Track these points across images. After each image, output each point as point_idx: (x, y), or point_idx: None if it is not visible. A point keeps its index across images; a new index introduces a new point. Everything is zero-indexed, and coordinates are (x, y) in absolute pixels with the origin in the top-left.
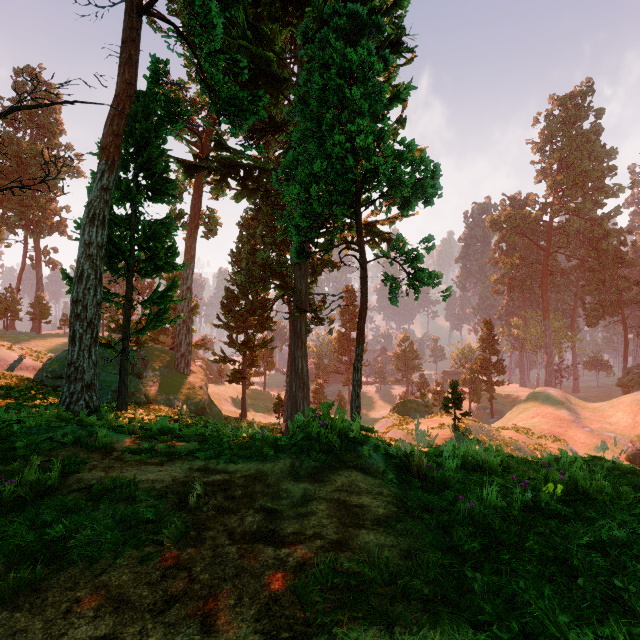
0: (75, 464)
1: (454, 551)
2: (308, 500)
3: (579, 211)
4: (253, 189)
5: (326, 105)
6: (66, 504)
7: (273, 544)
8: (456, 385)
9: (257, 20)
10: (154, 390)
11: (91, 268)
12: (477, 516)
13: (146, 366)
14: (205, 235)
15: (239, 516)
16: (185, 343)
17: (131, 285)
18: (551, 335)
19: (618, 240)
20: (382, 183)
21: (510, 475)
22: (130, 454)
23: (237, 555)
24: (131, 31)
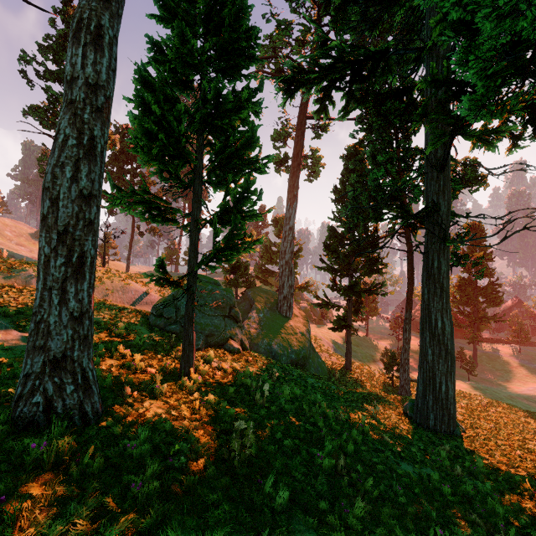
0: None
1: None
2: None
3: None
4: (362, 98)
5: None
6: None
7: None
8: None
9: None
10: (256, 332)
11: (71, 125)
12: None
13: (251, 306)
14: (308, 178)
15: None
16: (287, 285)
17: (198, 198)
18: None
19: None
20: None
21: None
22: None
23: None
24: None
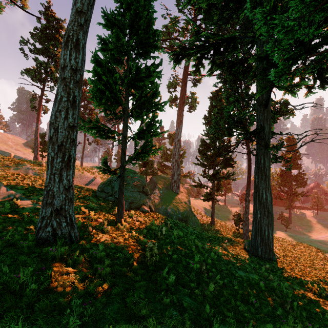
0: None
1: None
2: None
3: None
4: (220, 64)
5: None
6: None
7: None
8: None
9: None
10: (158, 202)
11: (64, 90)
12: None
13: (155, 186)
14: (189, 110)
15: None
16: (176, 174)
17: (126, 124)
18: None
19: None
20: None
21: None
22: None
23: None
24: None
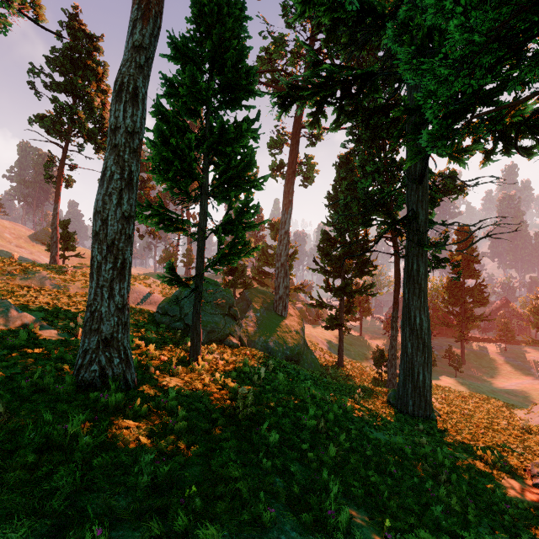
0: None
1: None
2: None
3: None
4: (352, 112)
5: None
6: None
7: None
8: None
9: None
10: (253, 330)
11: (115, 164)
12: None
13: (249, 306)
14: (303, 184)
15: None
16: (283, 286)
17: (204, 210)
18: None
19: None
20: None
21: None
22: None
23: None
24: None
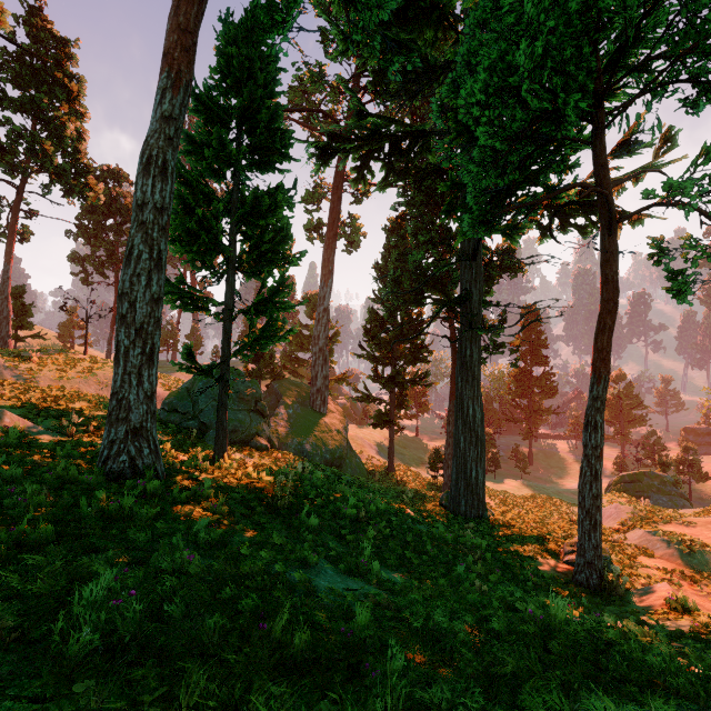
0: None
1: None
2: None
3: None
4: (402, 171)
5: None
6: None
7: None
8: None
9: None
10: (285, 431)
11: (144, 242)
12: None
13: (279, 402)
14: (346, 249)
15: None
16: (321, 376)
17: (231, 287)
18: None
19: None
20: None
21: None
22: None
23: None
24: None
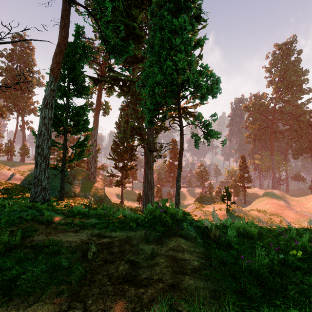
0: (31, 231)
1: (242, 293)
2: (154, 256)
3: (289, 101)
4: (126, 91)
5: (163, 48)
6: (21, 256)
7: (134, 285)
8: (228, 188)
9: (128, 8)
10: (78, 190)
11: (45, 130)
12: (253, 269)
13: (74, 178)
14: (103, 114)
15: (115, 265)
16: (93, 167)
17: (66, 138)
18: (275, 163)
19: (309, 116)
20: (191, 86)
21: (265, 240)
22: (61, 225)
23: (113, 292)
24: (65, 11)
